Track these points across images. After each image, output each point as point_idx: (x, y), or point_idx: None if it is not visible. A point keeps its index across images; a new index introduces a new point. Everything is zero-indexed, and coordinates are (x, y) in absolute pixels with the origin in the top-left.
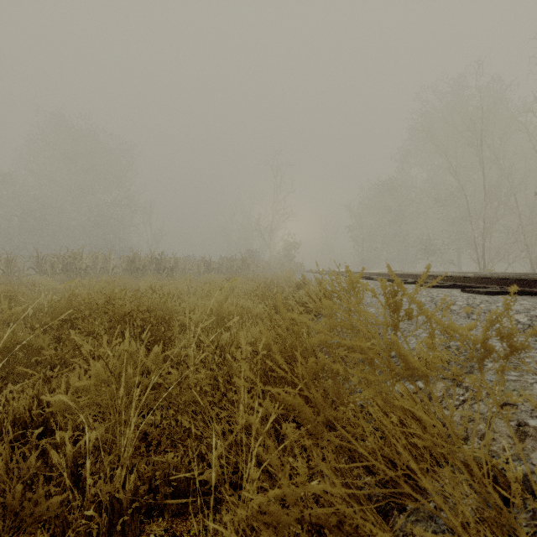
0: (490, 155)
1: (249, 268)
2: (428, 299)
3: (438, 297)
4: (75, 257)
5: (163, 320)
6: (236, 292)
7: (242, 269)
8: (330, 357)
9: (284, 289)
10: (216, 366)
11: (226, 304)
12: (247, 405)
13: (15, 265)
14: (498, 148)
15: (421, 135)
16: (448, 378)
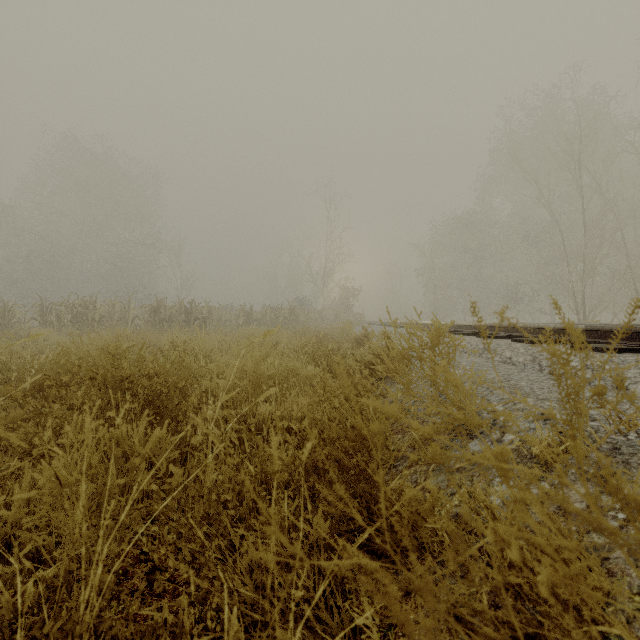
0: (591, 182)
1: (298, 319)
2: (528, 359)
3: (542, 355)
4: (87, 305)
5: (174, 388)
6: (279, 349)
7: (290, 321)
8: (404, 438)
9: (340, 345)
10: (242, 462)
11: (264, 366)
12: (288, 522)
13: (13, 315)
14: (601, 174)
15: (507, 158)
16: (591, 480)
